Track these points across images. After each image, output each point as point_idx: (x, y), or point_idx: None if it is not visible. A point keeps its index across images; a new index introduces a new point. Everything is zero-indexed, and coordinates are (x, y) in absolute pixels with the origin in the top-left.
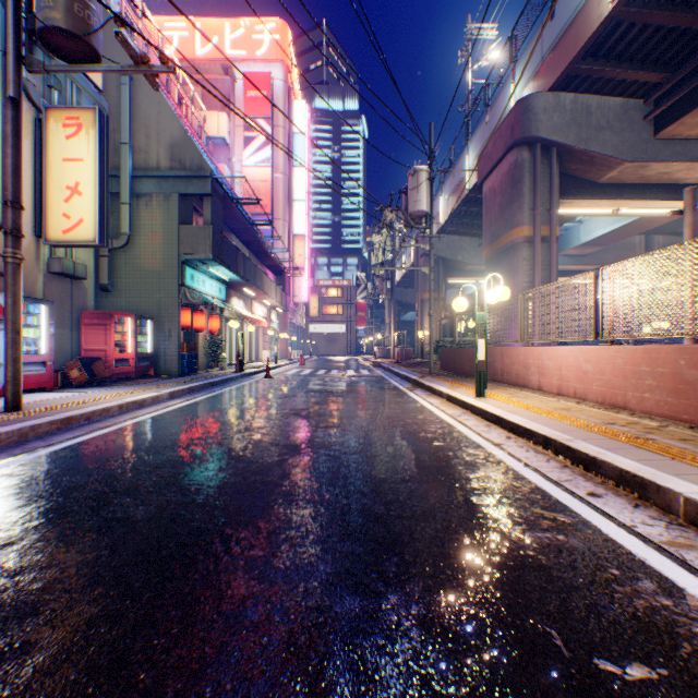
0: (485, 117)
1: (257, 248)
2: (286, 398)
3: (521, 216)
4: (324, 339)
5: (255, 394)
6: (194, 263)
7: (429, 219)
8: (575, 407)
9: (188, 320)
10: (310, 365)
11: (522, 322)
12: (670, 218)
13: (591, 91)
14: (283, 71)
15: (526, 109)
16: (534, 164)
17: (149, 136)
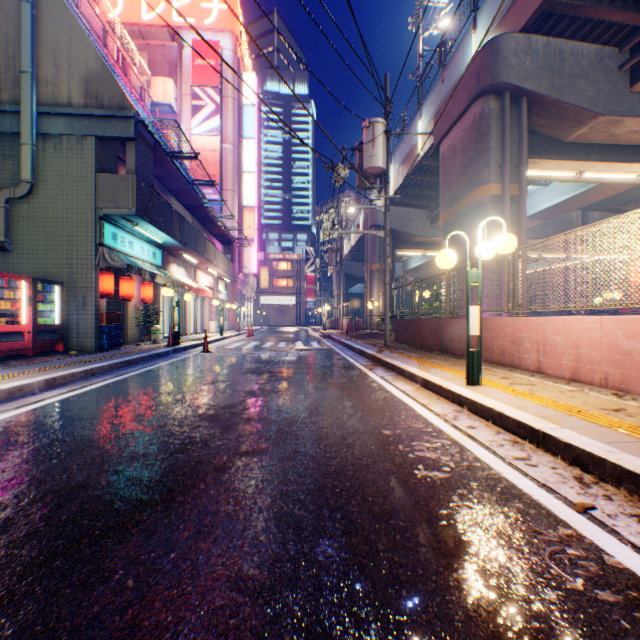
0: (441, 76)
1: (201, 213)
2: (212, 385)
3: (488, 172)
4: (275, 311)
5: (175, 377)
6: (116, 220)
7: (384, 179)
8: (626, 405)
9: (108, 286)
10: (258, 337)
11: (512, 286)
12: (616, 191)
13: (563, 36)
14: (232, 41)
15: (495, 52)
16: (503, 114)
17: (59, 67)
